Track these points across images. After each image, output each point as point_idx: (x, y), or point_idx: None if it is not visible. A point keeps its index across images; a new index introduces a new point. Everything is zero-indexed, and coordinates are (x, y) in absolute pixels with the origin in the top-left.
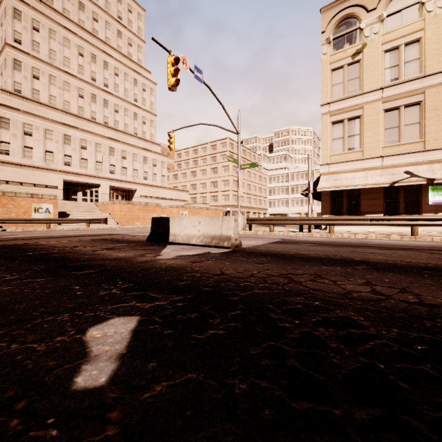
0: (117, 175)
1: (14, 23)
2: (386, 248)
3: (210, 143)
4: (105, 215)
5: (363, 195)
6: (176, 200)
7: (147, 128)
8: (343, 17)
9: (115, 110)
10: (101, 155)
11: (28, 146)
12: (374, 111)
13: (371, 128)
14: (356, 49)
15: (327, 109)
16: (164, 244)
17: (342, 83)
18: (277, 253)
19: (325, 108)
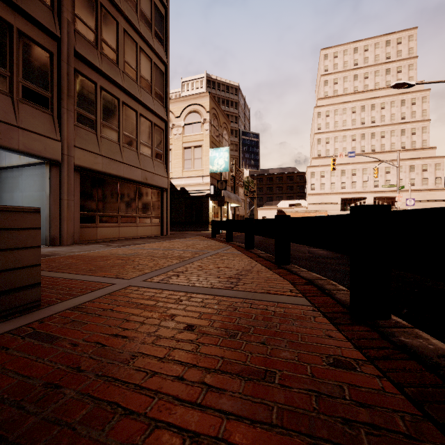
0: (380, 187)
1: (317, 121)
2: None
3: None
4: None
5: None
6: None
7: (417, 137)
8: None
9: (381, 136)
10: (367, 176)
11: (322, 183)
12: None
13: None
14: None
15: None
16: None
17: None
18: None
19: None
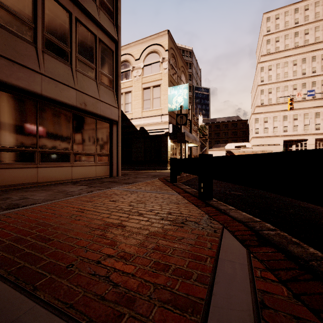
0: (321, 130)
1: (260, 74)
2: None
3: None
4: None
5: None
6: None
7: None
8: None
9: (322, 84)
10: (308, 120)
11: (265, 127)
12: None
13: None
14: None
15: None
16: None
17: None
18: None
19: None
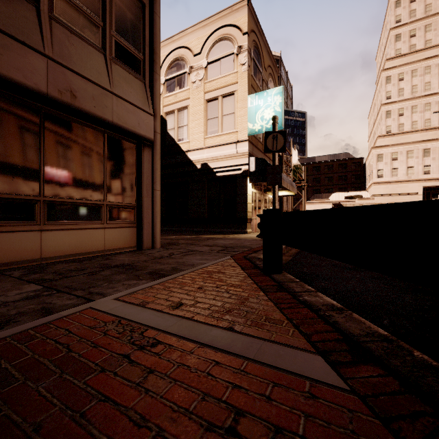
0: None
1: (386, 88)
2: None
3: None
4: None
5: None
6: None
7: None
8: None
9: None
10: None
11: (394, 167)
12: None
13: None
14: None
15: None
16: None
17: None
18: None
19: None
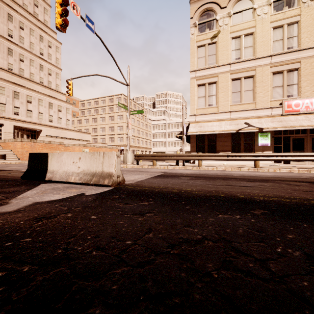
0: (21, 116)
1: None
2: (250, 180)
3: (109, 97)
4: (6, 152)
5: (218, 138)
6: (79, 140)
7: (53, 79)
8: (205, 9)
9: (20, 59)
10: (5, 97)
11: None
12: (225, 79)
13: (223, 91)
14: (214, 34)
15: (194, 75)
16: (39, 182)
17: (204, 57)
18: (160, 192)
19: (193, 74)
